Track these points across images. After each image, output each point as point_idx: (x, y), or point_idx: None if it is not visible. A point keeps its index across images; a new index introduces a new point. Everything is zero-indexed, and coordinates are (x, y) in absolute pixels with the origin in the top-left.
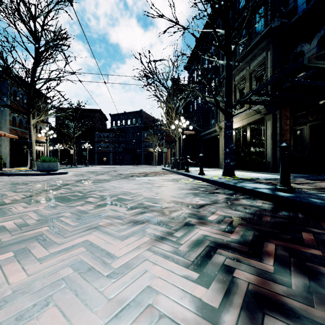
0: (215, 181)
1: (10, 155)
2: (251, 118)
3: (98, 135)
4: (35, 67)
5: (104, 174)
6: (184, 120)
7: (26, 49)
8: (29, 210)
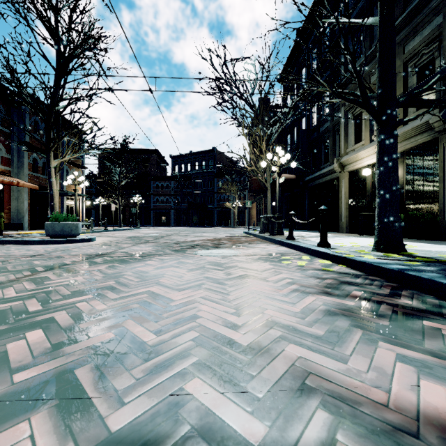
0: (375, 266)
1: (30, 212)
2: (408, 143)
3: (155, 185)
4: (57, 82)
5: (149, 243)
6: (282, 152)
7: (44, 55)
8: None
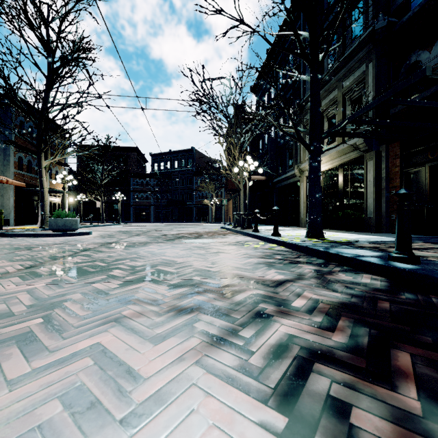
0: (297, 245)
1: (16, 208)
2: (345, 157)
3: (135, 182)
4: (48, 89)
5: (141, 235)
6: (251, 160)
7: (36, 64)
8: (21, 290)
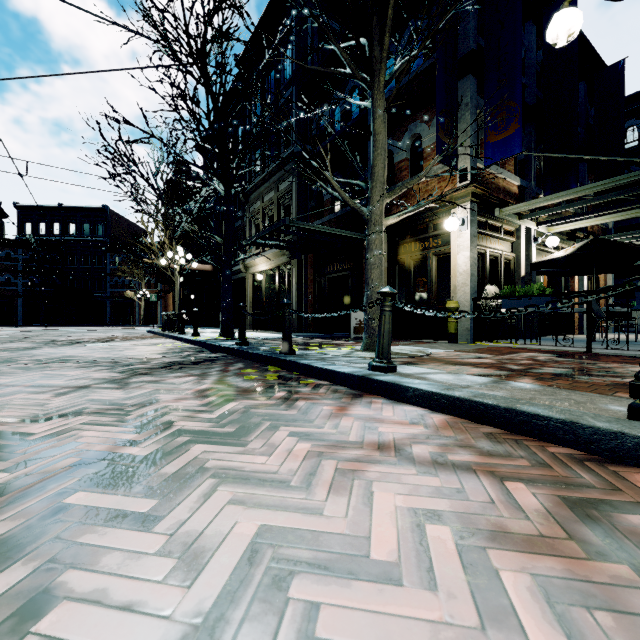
0: (200, 342)
1: None
2: (279, 260)
3: None
4: None
5: (18, 342)
6: (182, 253)
7: None
8: None
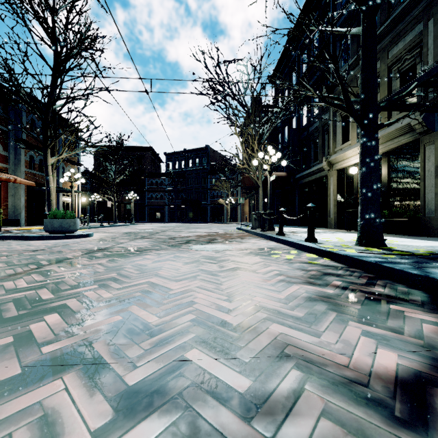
0: (355, 259)
1: (27, 208)
2: (392, 143)
3: (149, 182)
4: (54, 81)
5: (145, 238)
6: (273, 151)
7: (41, 55)
8: None
